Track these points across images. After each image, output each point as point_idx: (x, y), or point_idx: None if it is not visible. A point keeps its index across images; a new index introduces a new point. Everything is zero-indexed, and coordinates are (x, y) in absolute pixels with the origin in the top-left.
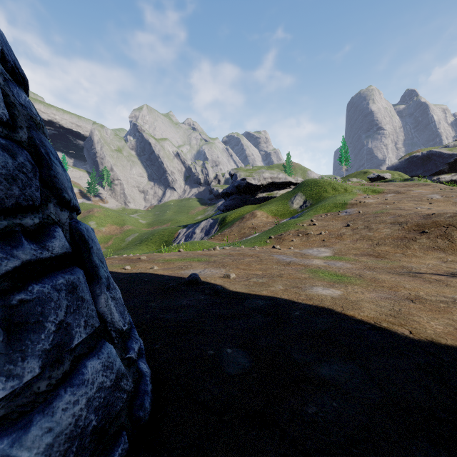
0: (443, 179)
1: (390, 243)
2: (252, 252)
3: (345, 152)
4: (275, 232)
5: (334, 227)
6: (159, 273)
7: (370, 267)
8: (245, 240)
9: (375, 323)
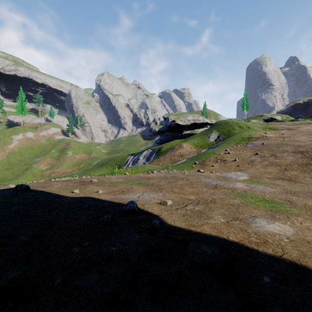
0: None
1: (297, 169)
2: (182, 175)
3: (246, 101)
4: (199, 159)
5: (245, 155)
6: (101, 197)
7: (290, 191)
8: (175, 165)
9: None
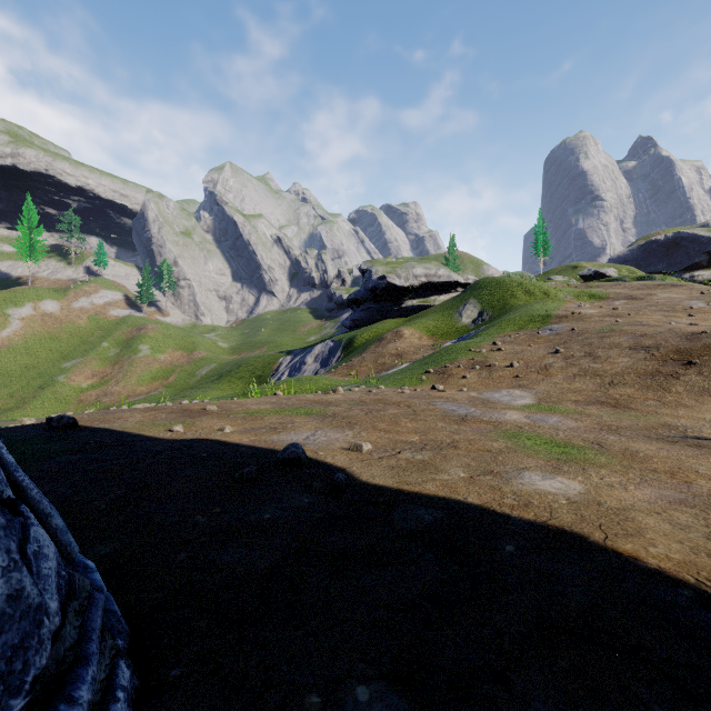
0: (699, 277)
1: (634, 383)
2: (398, 397)
3: (542, 235)
4: (436, 362)
5: (533, 354)
6: (232, 439)
7: (609, 426)
8: (385, 376)
9: (700, 583)
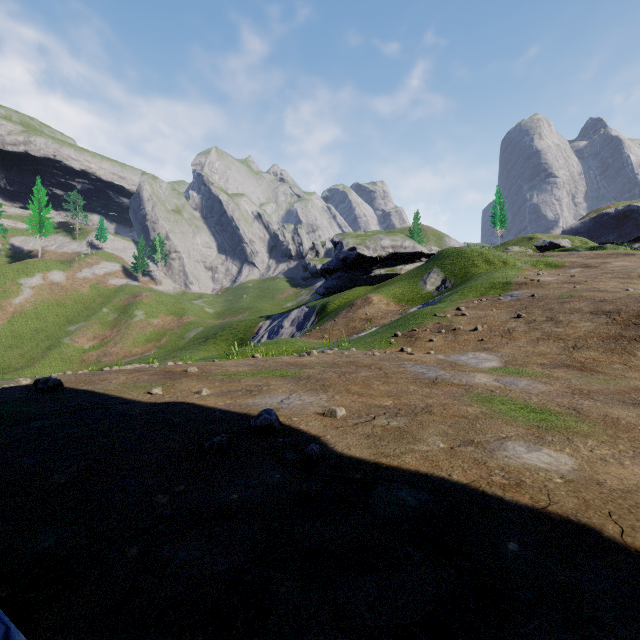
0: None
1: (598, 346)
2: (369, 359)
3: (500, 209)
4: (403, 326)
5: (496, 319)
6: (208, 403)
7: (580, 390)
8: (356, 339)
9: None
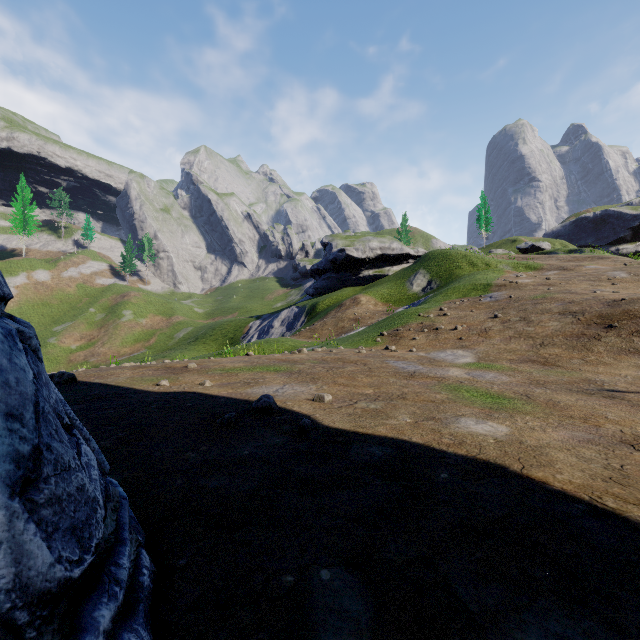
0: (624, 250)
1: (562, 343)
2: (356, 356)
3: (485, 212)
4: (389, 326)
5: (475, 319)
6: (212, 392)
7: (538, 381)
8: (344, 338)
9: (593, 500)
